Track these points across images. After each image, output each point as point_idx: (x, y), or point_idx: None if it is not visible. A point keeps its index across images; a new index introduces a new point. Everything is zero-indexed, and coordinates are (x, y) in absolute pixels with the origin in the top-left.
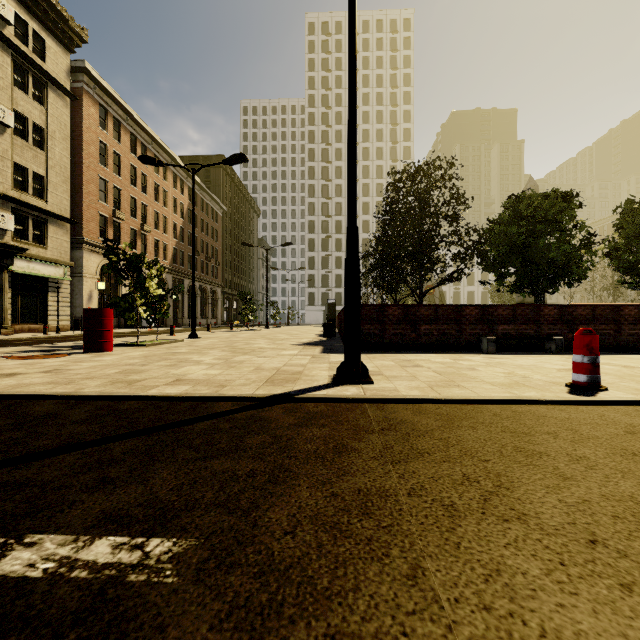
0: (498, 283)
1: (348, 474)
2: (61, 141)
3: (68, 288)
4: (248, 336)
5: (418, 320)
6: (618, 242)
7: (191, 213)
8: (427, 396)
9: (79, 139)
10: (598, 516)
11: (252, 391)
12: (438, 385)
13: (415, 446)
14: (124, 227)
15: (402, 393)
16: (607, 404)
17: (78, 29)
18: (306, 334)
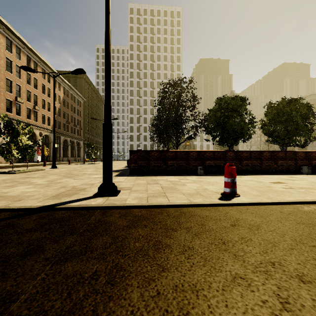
0: (213, 140)
1: (3, 279)
2: None
3: None
4: (87, 167)
5: (167, 158)
6: (265, 122)
7: (65, 101)
8: (138, 203)
9: None
10: (153, 312)
11: (33, 203)
12: (153, 195)
13: (90, 245)
14: (23, 107)
15: (126, 202)
16: (234, 205)
17: None
18: (120, 165)
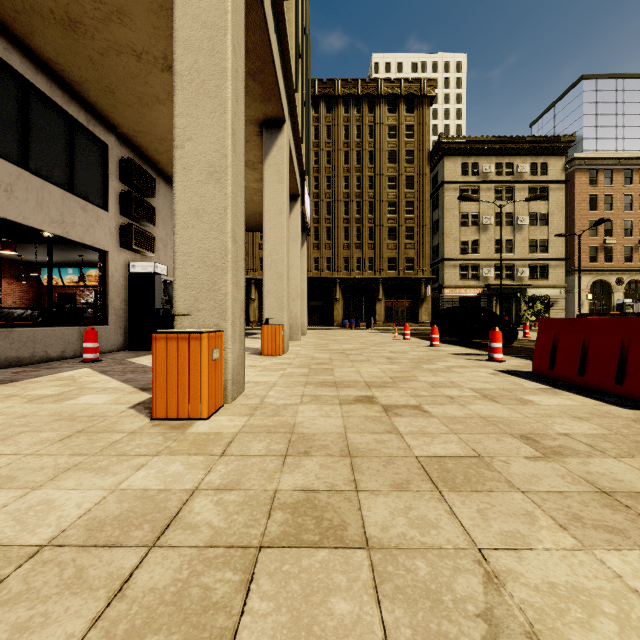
0: None
1: None
2: (558, 213)
3: (563, 301)
4: None
5: None
6: None
7: None
8: None
9: (572, 204)
10: None
11: None
12: None
13: None
14: (616, 248)
15: None
16: None
17: (568, 138)
18: None
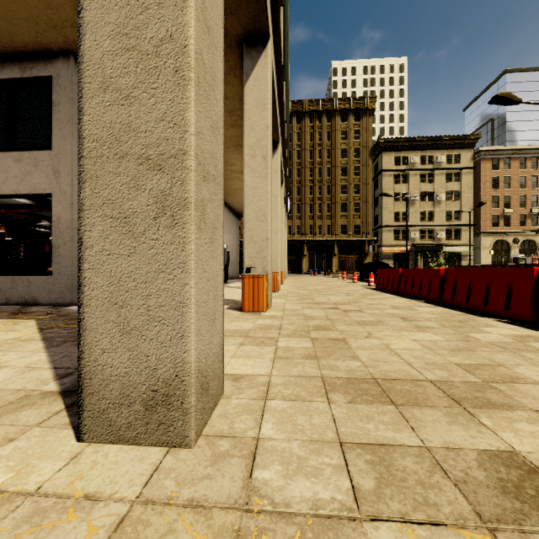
0: None
1: None
2: (468, 191)
3: (472, 255)
4: None
5: None
6: None
7: None
8: None
9: (479, 184)
10: None
11: None
12: None
13: None
14: (513, 216)
15: None
16: None
17: (475, 136)
18: None
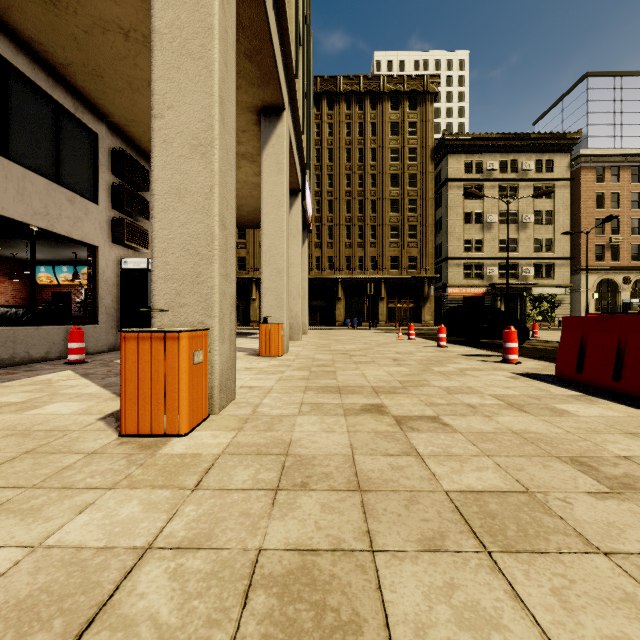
0: None
1: None
2: (563, 211)
3: (568, 300)
4: None
5: None
6: None
7: None
8: None
9: (578, 201)
10: None
11: None
12: None
13: None
14: (623, 246)
15: None
16: None
17: (573, 135)
18: None
